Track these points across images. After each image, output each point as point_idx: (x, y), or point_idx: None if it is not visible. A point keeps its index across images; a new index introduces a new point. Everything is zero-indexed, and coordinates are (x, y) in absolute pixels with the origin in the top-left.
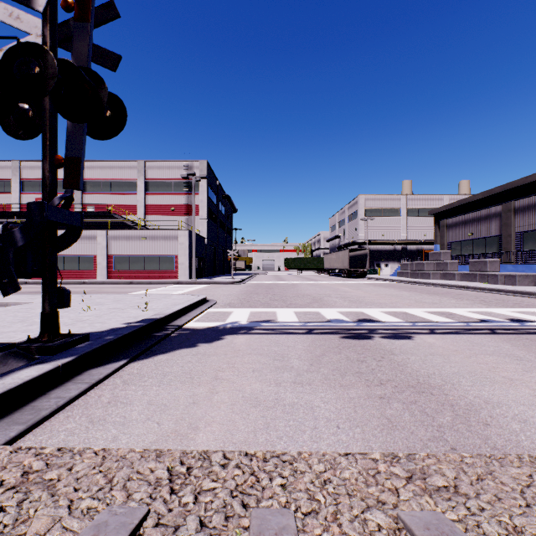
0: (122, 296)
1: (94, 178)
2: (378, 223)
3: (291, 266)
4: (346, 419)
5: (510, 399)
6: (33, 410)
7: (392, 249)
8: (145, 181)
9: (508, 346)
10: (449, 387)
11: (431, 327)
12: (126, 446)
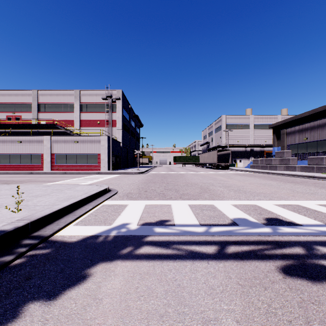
0: (32, 187)
1: (45, 102)
2: (235, 133)
3: (178, 162)
4: None
5: None
6: None
7: (244, 150)
8: (80, 104)
9: None
10: None
11: None
12: None
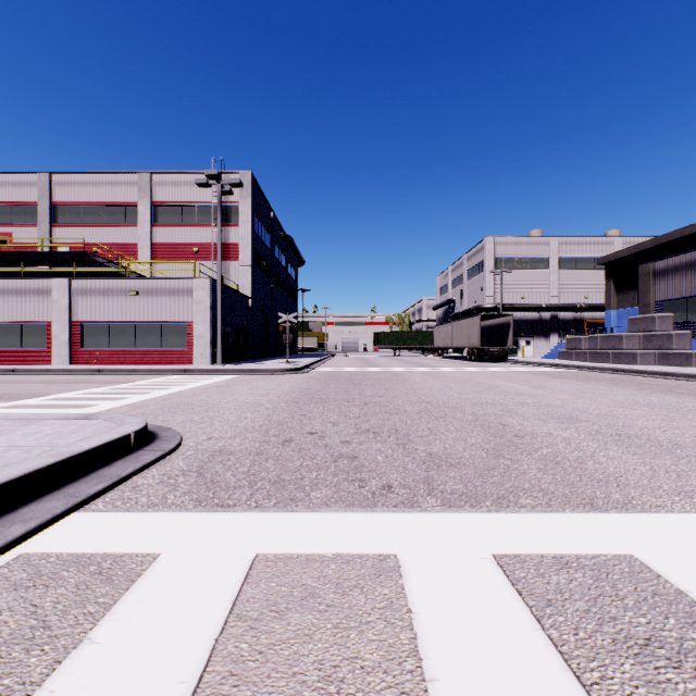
0: None
1: (69, 201)
2: (516, 278)
3: (384, 344)
4: None
5: None
6: None
7: (536, 318)
8: (151, 205)
9: None
10: None
11: None
12: None
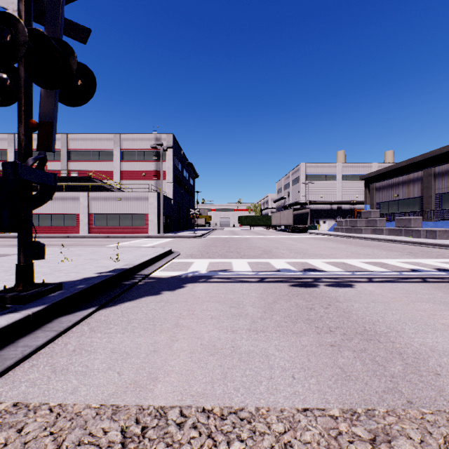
0: (98, 249)
1: (77, 148)
2: (318, 186)
3: (244, 223)
4: (300, 368)
5: None
6: None
7: (329, 208)
8: (120, 151)
9: (441, 293)
10: (394, 334)
11: (369, 276)
12: (84, 399)
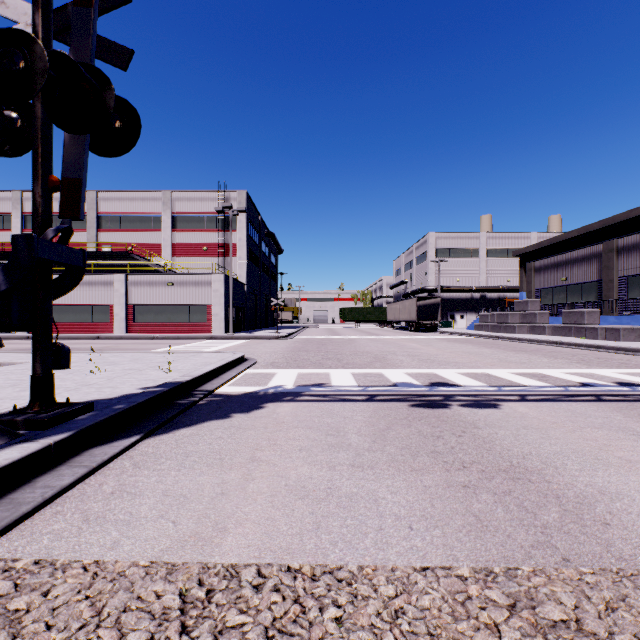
0: (142, 354)
1: (111, 212)
2: (452, 266)
3: (348, 318)
4: (421, 516)
5: (632, 489)
6: (11, 505)
7: (469, 297)
8: (172, 215)
9: (620, 417)
10: (551, 471)
11: (522, 393)
12: (128, 556)
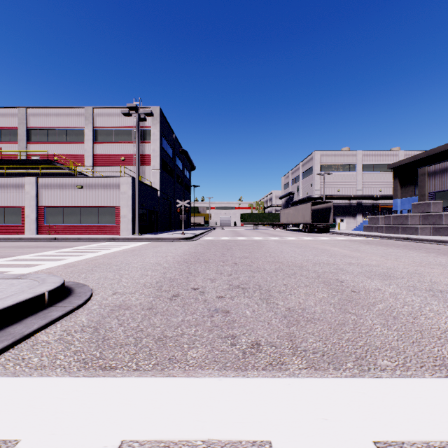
0: None
1: (39, 126)
2: (334, 178)
3: (248, 221)
4: None
5: None
6: None
7: (347, 204)
8: (93, 129)
9: None
10: None
11: None
12: None
